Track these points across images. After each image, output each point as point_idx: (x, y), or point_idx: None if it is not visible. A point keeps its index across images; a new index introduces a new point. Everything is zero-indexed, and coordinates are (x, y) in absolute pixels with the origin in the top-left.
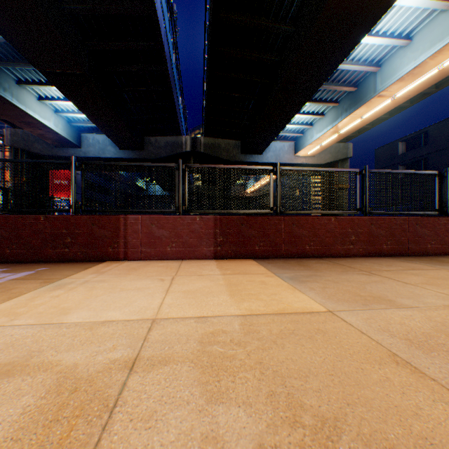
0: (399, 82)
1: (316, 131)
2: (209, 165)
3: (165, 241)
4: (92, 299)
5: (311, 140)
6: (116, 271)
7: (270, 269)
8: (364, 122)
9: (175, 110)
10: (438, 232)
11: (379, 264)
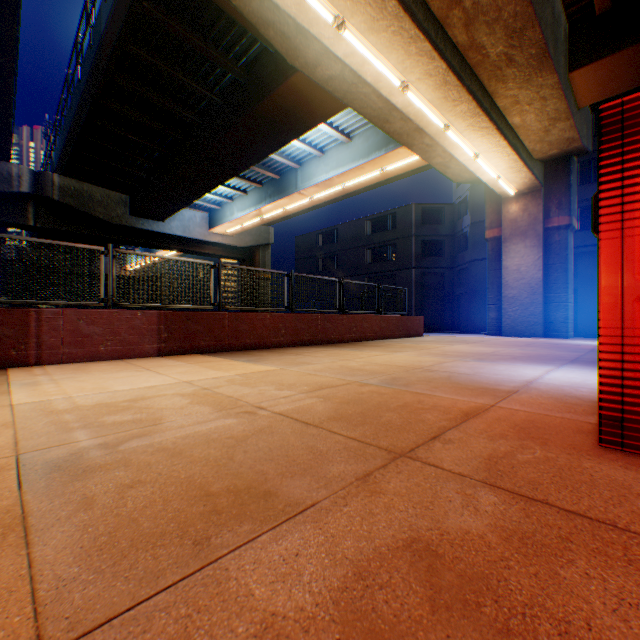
0: (316, 187)
1: (239, 209)
2: (145, 254)
3: (98, 340)
4: (105, 383)
5: (233, 218)
6: (64, 372)
7: (226, 358)
8: (287, 212)
9: (9, 122)
10: (338, 326)
11: (302, 350)
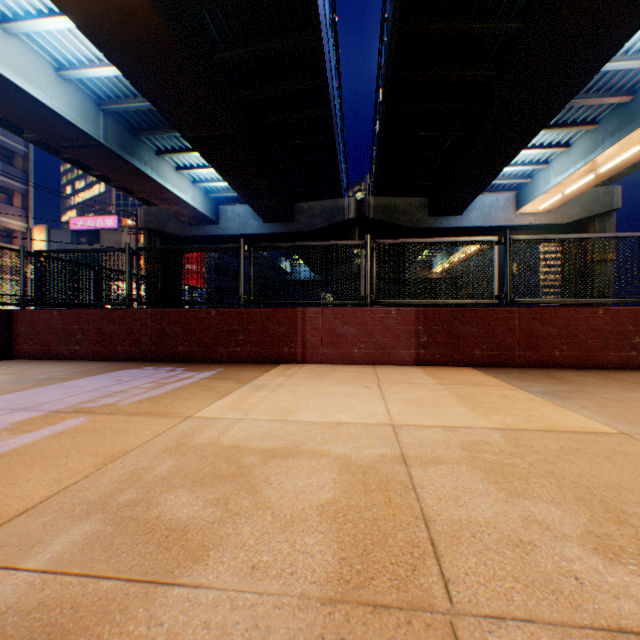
0: None
1: (555, 172)
2: (404, 240)
3: (350, 341)
4: (305, 401)
5: (546, 187)
6: (304, 375)
7: (505, 380)
8: None
9: (337, 164)
10: None
11: None
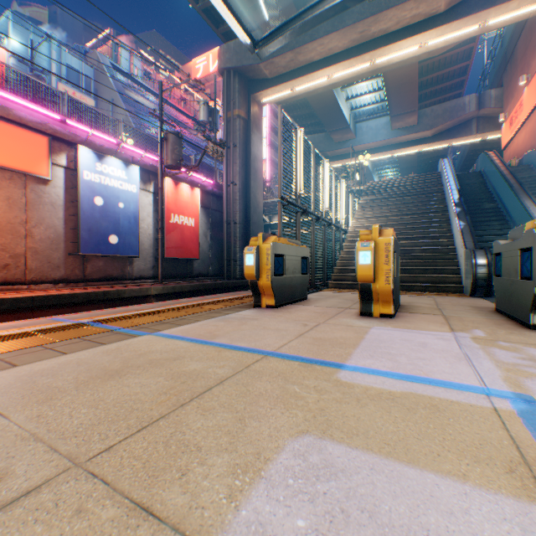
0: None
1: None
2: None
3: None
4: None
5: None
6: None
7: None
8: None
9: None
10: None
11: None
